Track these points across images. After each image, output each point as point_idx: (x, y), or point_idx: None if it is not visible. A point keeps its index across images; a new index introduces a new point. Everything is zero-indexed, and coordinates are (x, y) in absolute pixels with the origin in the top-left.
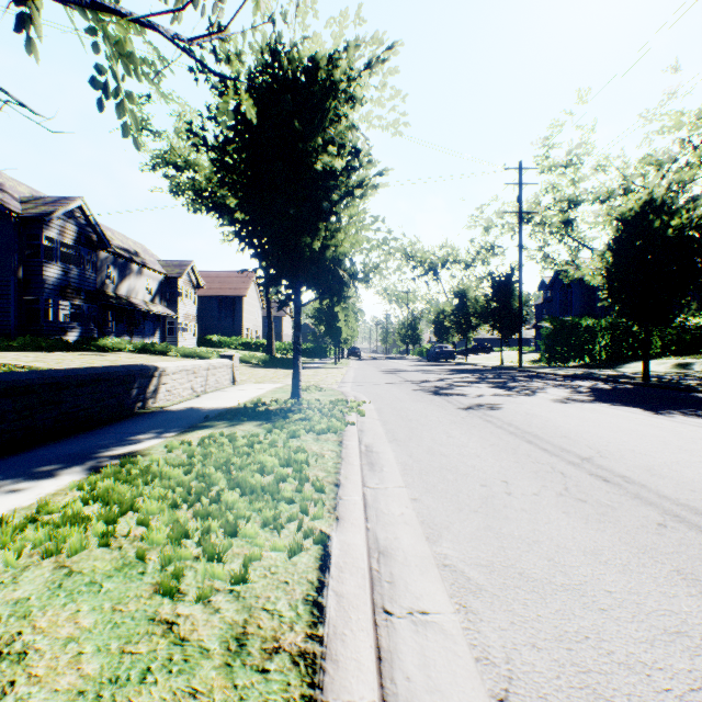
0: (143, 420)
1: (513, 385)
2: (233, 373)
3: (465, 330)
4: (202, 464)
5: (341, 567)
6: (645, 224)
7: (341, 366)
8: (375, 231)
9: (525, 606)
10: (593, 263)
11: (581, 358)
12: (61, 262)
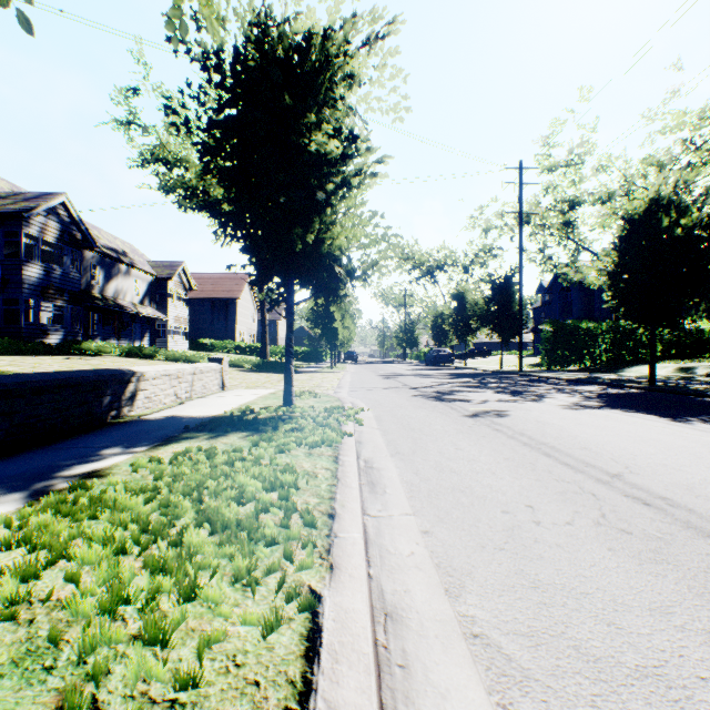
0: (113, 431)
1: (517, 390)
2: (222, 378)
3: (464, 334)
4: (169, 489)
5: (336, 653)
6: (653, 222)
7: (337, 371)
8: (374, 226)
9: (596, 708)
10: (599, 264)
11: (582, 361)
12: (46, 262)
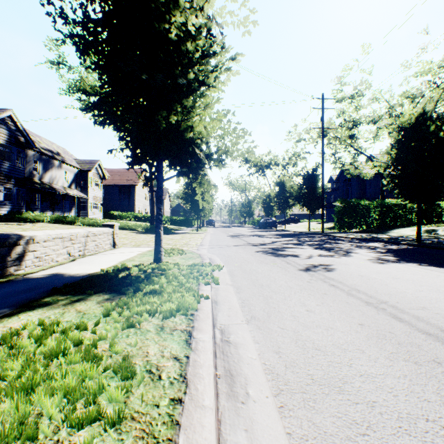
0: None
1: (328, 246)
2: (113, 239)
3: (284, 208)
4: None
5: None
6: (424, 128)
7: (201, 232)
8: (227, 122)
9: None
10: (381, 159)
11: (361, 226)
12: (3, 159)
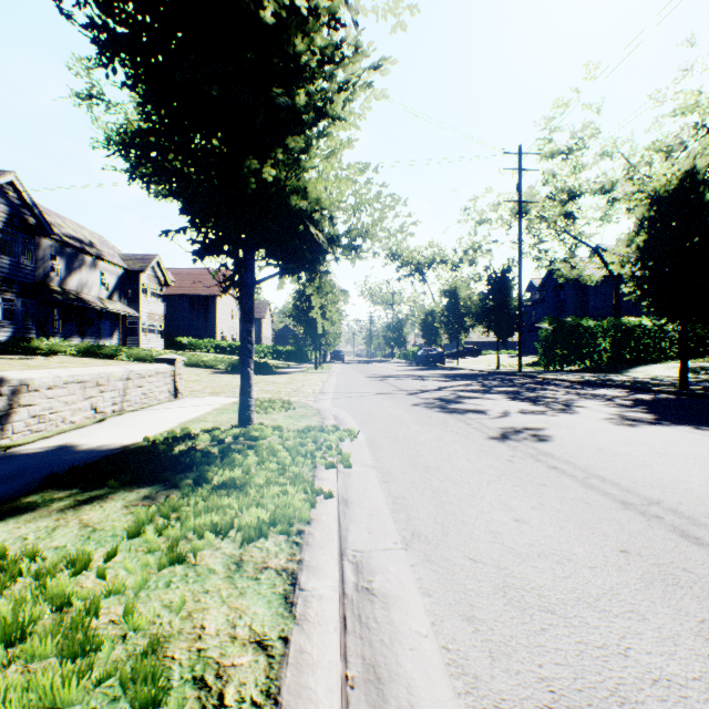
0: None
1: (533, 396)
2: (174, 383)
3: (456, 332)
4: None
5: None
6: (694, 197)
7: (322, 371)
8: (365, 184)
9: None
10: (620, 250)
11: (582, 361)
12: (4, 253)
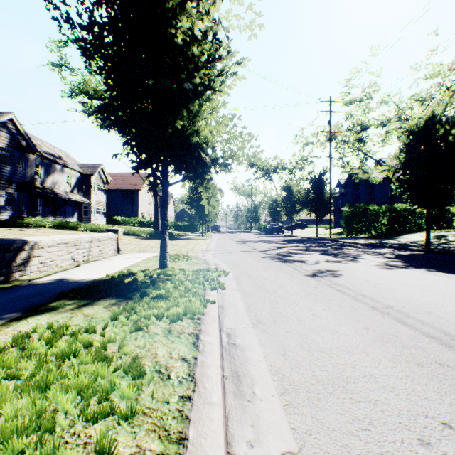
0: None
1: (335, 252)
2: (117, 244)
3: (291, 213)
4: None
5: None
6: (432, 132)
7: (206, 238)
8: (233, 126)
9: None
10: (390, 163)
11: (369, 231)
12: (4, 163)
